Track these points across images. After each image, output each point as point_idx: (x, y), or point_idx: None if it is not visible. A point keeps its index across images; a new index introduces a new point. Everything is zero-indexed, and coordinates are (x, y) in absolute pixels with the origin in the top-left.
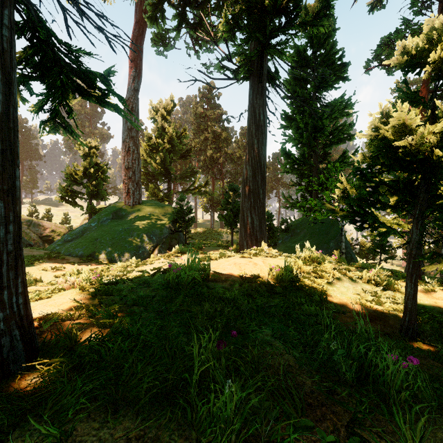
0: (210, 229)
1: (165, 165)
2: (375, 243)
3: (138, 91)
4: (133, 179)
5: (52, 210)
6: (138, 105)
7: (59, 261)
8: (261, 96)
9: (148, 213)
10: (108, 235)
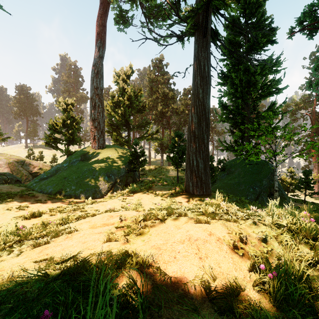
0: (160, 166)
1: (125, 117)
2: (301, 181)
3: (103, 58)
4: (98, 128)
5: (47, 152)
6: (103, 69)
7: (27, 199)
8: (206, 49)
9: (109, 155)
10: (75, 174)
